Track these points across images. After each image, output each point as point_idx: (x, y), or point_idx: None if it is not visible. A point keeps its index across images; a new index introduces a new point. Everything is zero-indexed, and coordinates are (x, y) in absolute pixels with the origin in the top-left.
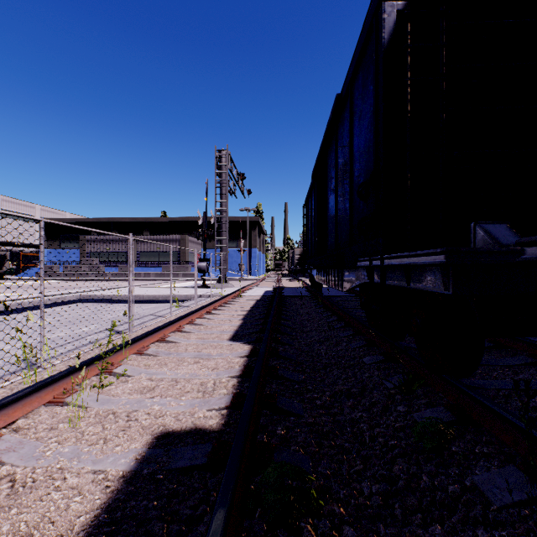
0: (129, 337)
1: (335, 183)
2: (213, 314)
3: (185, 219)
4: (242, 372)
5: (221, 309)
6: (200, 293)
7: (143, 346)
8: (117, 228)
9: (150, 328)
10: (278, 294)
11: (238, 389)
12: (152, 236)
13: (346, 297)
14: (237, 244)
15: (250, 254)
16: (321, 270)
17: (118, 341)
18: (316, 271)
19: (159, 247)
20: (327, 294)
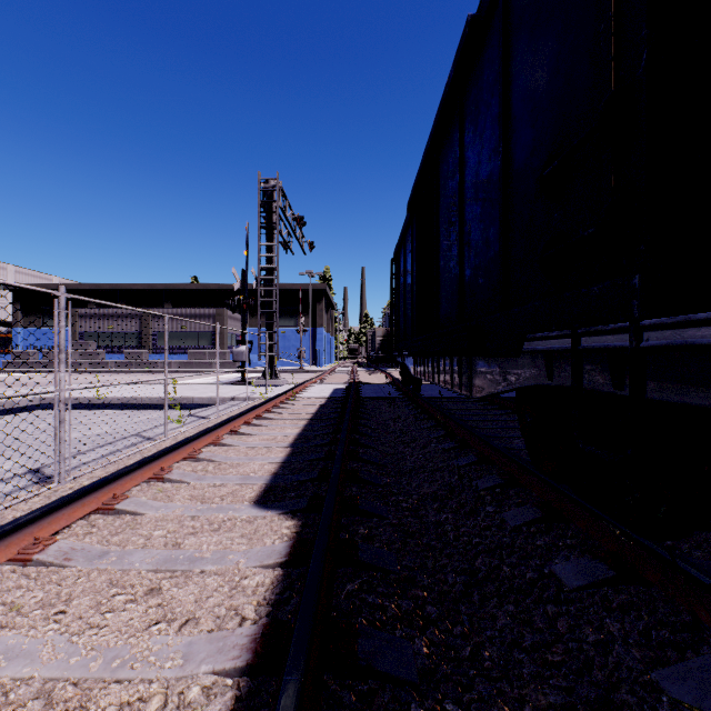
0: (47, 498)
1: (458, 198)
2: (241, 434)
3: (223, 286)
4: (254, 658)
5: (258, 423)
6: (234, 393)
7: (37, 538)
8: (125, 299)
9: (108, 470)
10: (354, 396)
11: None
12: (174, 309)
13: (456, 399)
14: (295, 322)
15: (314, 336)
16: (423, 358)
17: (16, 508)
18: (413, 360)
19: (185, 325)
20: (427, 393)
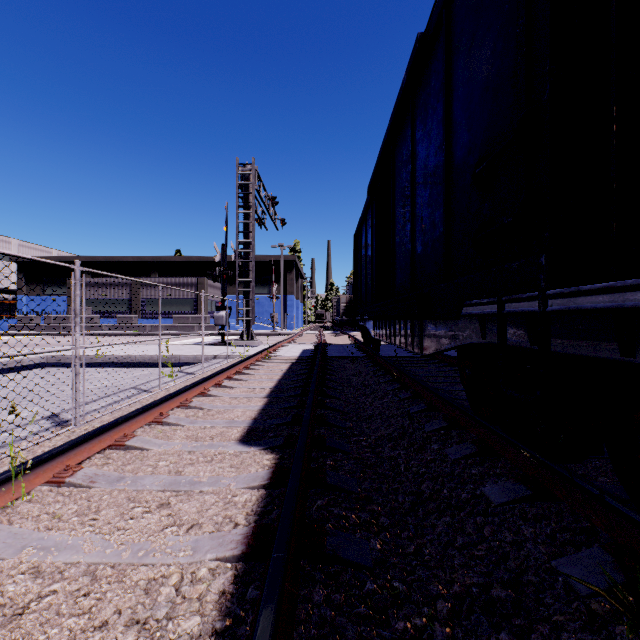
0: (67, 437)
1: (410, 185)
2: (225, 387)
3: (204, 258)
4: (247, 548)
5: (239, 378)
6: (216, 352)
7: (68, 465)
8: (117, 269)
9: (115, 416)
10: (321, 355)
11: (230, 615)
12: (161, 279)
13: (411, 358)
14: (268, 290)
15: (285, 302)
16: (382, 322)
17: (43, 445)
18: (373, 323)
19: (170, 292)
20: (386, 353)
